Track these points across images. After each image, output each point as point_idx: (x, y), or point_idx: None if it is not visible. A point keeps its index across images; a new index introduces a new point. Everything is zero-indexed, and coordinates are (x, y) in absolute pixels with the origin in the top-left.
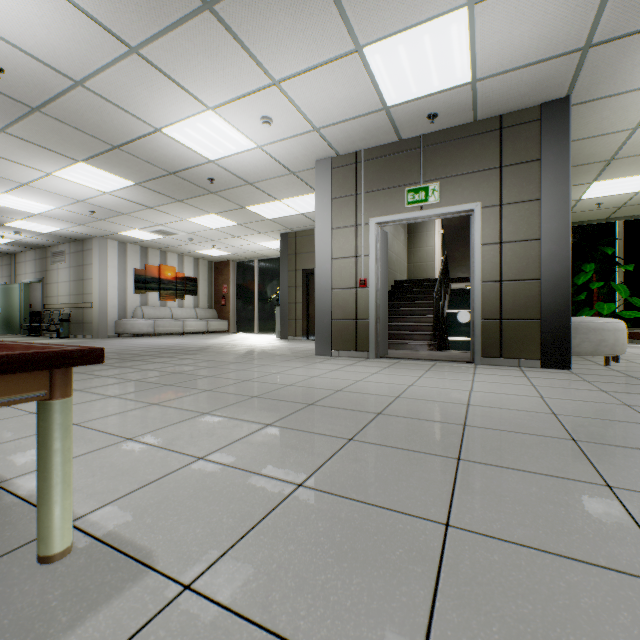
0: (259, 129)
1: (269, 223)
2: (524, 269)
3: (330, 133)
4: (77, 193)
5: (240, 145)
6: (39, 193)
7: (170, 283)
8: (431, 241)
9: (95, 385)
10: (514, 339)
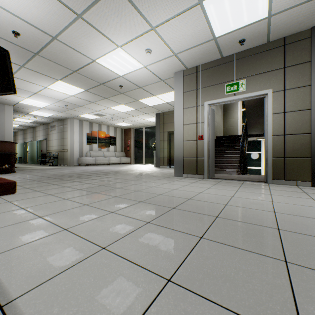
0: (144, 56)
1: (150, 108)
2: (300, 127)
3: (182, 56)
4: (59, 96)
5: (135, 66)
6: (42, 97)
7: (103, 139)
8: (236, 115)
9: (59, 192)
10: (293, 169)
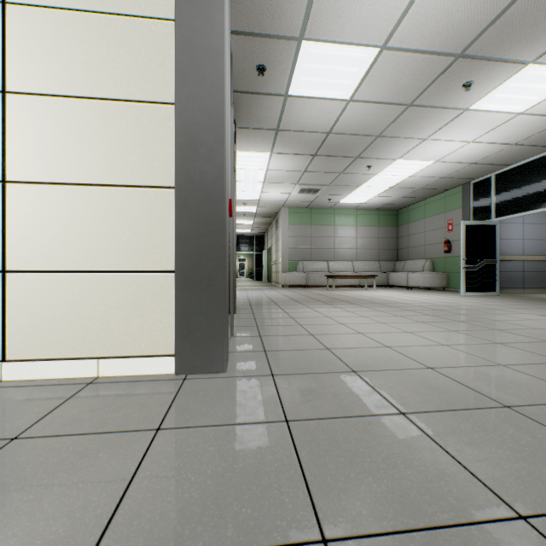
0: None
1: None
2: None
3: None
4: None
5: None
6: None
7: None
8: None
9: None
10: None
